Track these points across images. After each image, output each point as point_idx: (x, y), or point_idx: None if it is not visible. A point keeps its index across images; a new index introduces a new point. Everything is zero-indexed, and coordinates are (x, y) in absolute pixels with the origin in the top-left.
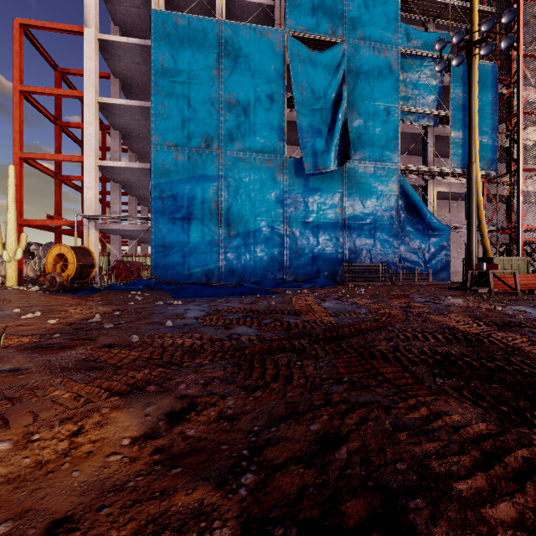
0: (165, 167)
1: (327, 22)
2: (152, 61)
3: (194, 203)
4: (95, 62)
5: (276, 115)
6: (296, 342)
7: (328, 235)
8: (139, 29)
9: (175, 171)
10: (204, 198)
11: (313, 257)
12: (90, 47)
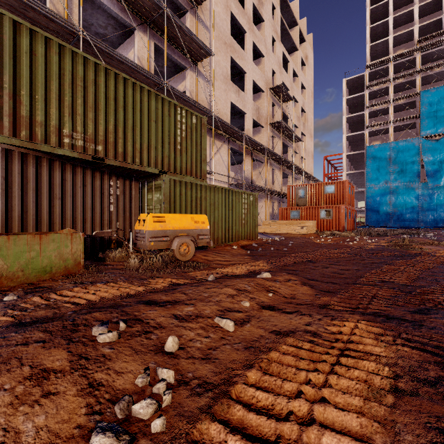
0: (370, 192)
1: (442, 127)
2: (366, 161)
3: (381, 202)
4: (345, 162)
5: (415, 168)
6: None
7: (442, 210)
8: (355, 139)
9: (374, 193)
10: (384, 200)
11: (434, 218)
12: (344, 158)
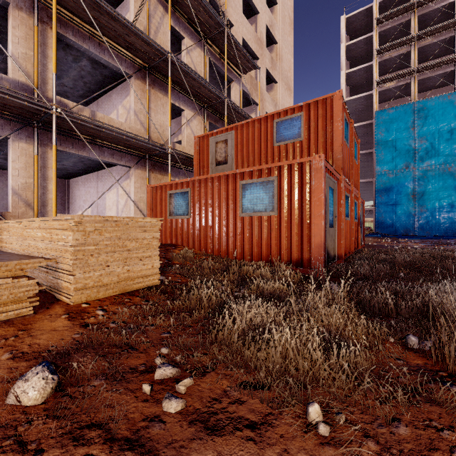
0: (382, 181)
1: None
2: (376, 135)
3: (398, 197)
4: None
5: (455, 141)
6: (452, 244)
7: None
8: (359, 108)
9: (387, 182)
10: (404, 194)
11: None
12: None
